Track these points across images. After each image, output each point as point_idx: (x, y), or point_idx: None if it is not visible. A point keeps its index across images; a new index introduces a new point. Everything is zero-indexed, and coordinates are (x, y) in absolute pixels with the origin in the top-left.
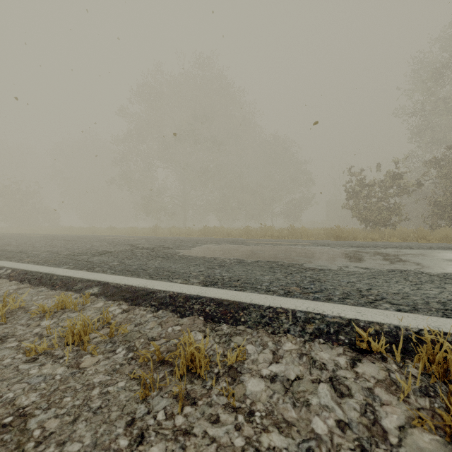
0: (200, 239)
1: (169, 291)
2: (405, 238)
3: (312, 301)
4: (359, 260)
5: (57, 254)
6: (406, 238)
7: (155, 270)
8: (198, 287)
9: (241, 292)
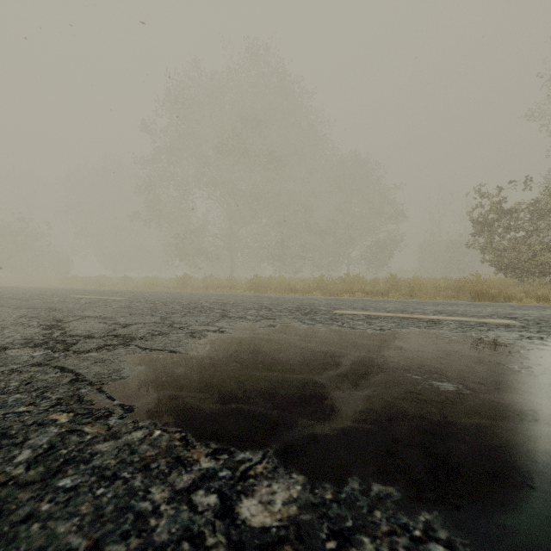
0: (236, 302)
1: None
2: None
3: None
4: None
5: None
6: None
7: None
8: None
9: None
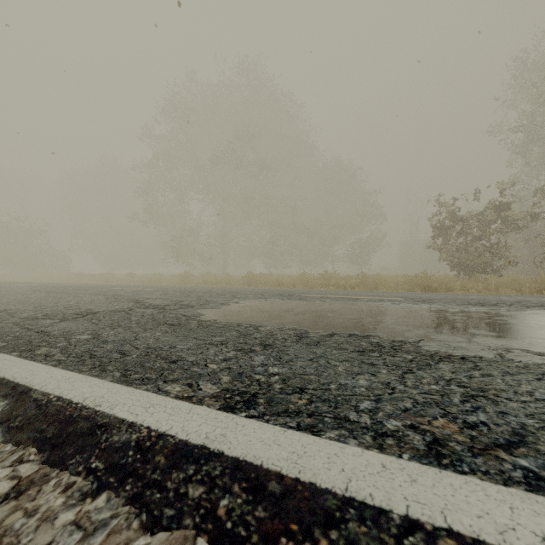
0: (239, 291)
1: (140, 425)
2: (519, 289)
3: (534, 498)
4: (516, 335)
5: (10, 317)
6: (519, 289)
7: (143, 354)
8: (210, 412)
9: (313, 439)
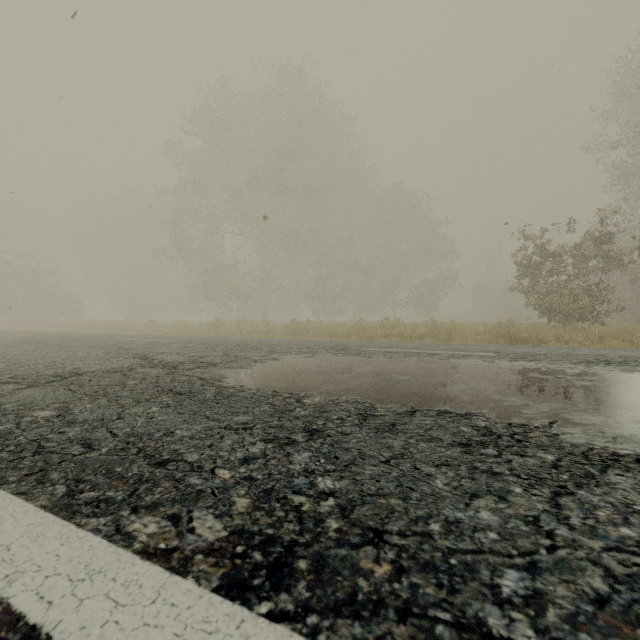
0: (280, 343)
1: (44, 639)
2: (629, 340)
3: None
4: None
5: None
6: (629, 340)
7: (118, 447)
8: (198, 598)
9: None
